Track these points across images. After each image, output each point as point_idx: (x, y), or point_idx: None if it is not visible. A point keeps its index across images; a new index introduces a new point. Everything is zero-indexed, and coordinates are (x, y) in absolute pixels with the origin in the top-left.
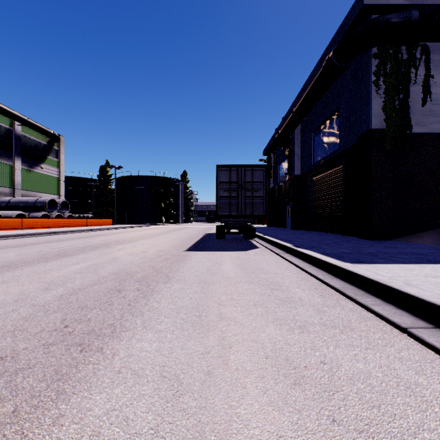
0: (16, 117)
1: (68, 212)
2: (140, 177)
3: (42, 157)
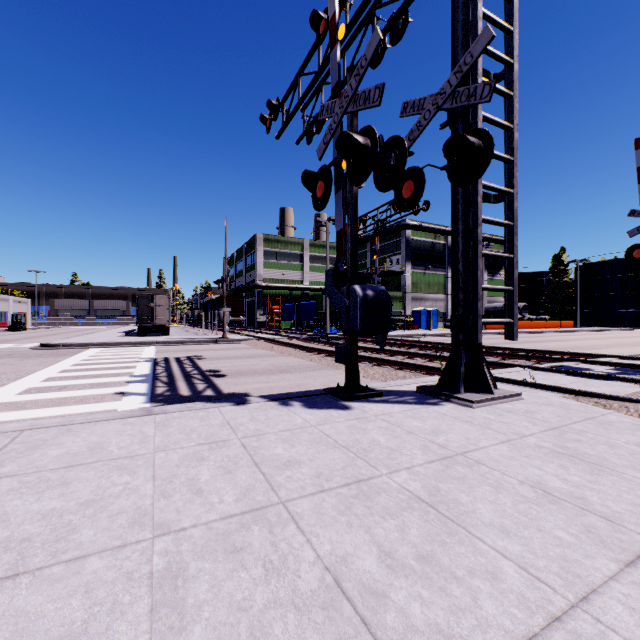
0: (485, 240)
1: (527, 315)
2: (614, 261)
3: (500, 265)
